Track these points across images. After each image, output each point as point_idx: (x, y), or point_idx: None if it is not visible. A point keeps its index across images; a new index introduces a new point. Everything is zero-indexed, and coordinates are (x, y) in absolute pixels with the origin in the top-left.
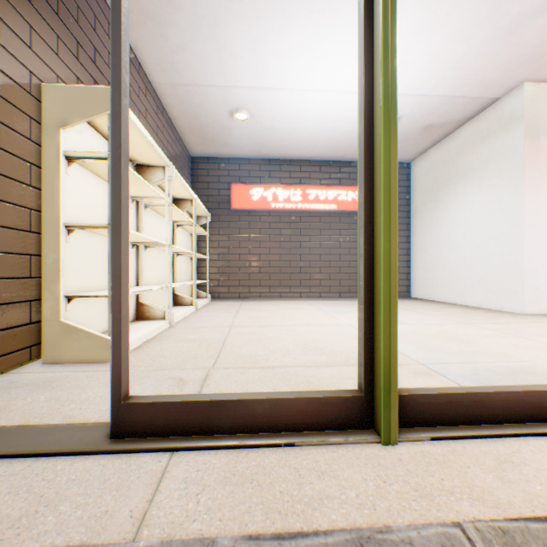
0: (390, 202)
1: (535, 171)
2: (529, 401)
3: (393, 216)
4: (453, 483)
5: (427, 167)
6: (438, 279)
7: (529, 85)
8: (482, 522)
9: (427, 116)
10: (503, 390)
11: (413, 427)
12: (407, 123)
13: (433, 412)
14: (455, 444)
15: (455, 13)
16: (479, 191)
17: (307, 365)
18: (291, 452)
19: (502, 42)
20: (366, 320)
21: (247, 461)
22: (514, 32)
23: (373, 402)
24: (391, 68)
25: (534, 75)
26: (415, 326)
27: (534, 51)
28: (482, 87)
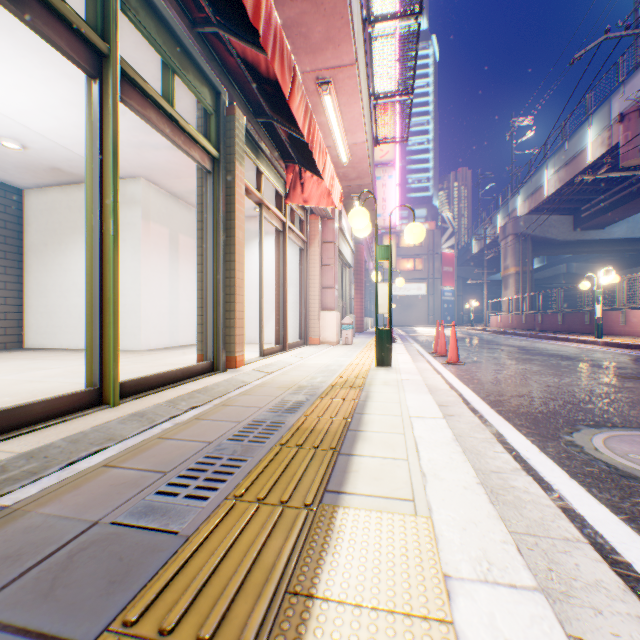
0: (117, 284)
1: (149, 246)
2: (166, 377)
3: (118, 292)
4: (149, 404)
5: (51, 205)
6: (66, 325)
7: (146, 181)
8: (165, 401)
9: (61, 161)
10: (158, 373)
11: (123, 399)
12: (35, 156)
13: (132, 389)
14: (143, 398)
15: None
16: None
17: (1, 404)
18: (70, 422)
19: (133, 149)
20: (101, 346)
21: (49, 431)
22: (141, 148)
23: (105, 390)
24: (117, 217)
25: (149, 177)
26: (66, 368)
27: (151, 165)
28: None
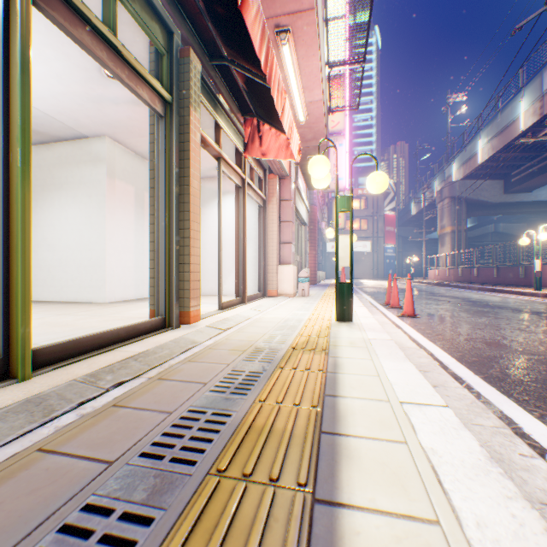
0: (27, 228)
1: (114, 202)
2: (105, 337)
3: (30, 238)
4: (69, 377)
5: None
6: (36, 278)
7: (111, 140)
8: (84, 375)
9: None
10: (93, 334)
11: (41, 369)
12: None
13: (54, 356)
14: (68, 367)
15: (58, 63)
16: (75, 204)
17: None
18: None
19: (93, 104)
20: (6, 306)
21: None
22: (100, 103)
23: (12, 360)
24: (28, 145)
25: (113, 136)
26: None
27: (113, 122)
28: (78, 124)
